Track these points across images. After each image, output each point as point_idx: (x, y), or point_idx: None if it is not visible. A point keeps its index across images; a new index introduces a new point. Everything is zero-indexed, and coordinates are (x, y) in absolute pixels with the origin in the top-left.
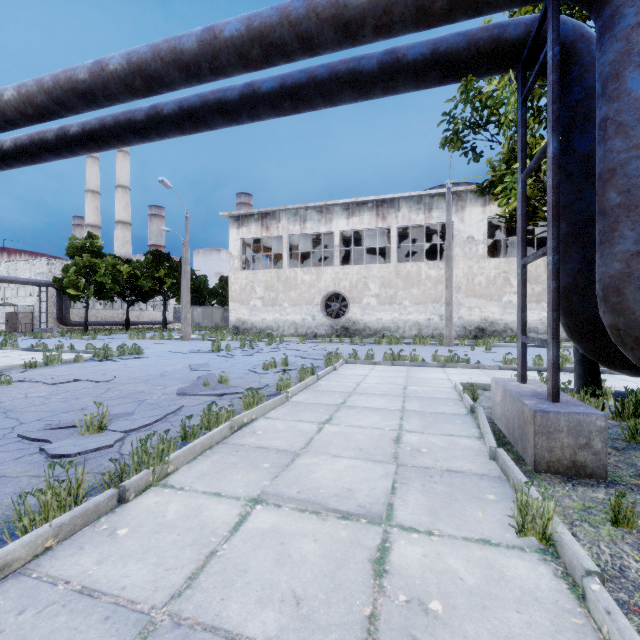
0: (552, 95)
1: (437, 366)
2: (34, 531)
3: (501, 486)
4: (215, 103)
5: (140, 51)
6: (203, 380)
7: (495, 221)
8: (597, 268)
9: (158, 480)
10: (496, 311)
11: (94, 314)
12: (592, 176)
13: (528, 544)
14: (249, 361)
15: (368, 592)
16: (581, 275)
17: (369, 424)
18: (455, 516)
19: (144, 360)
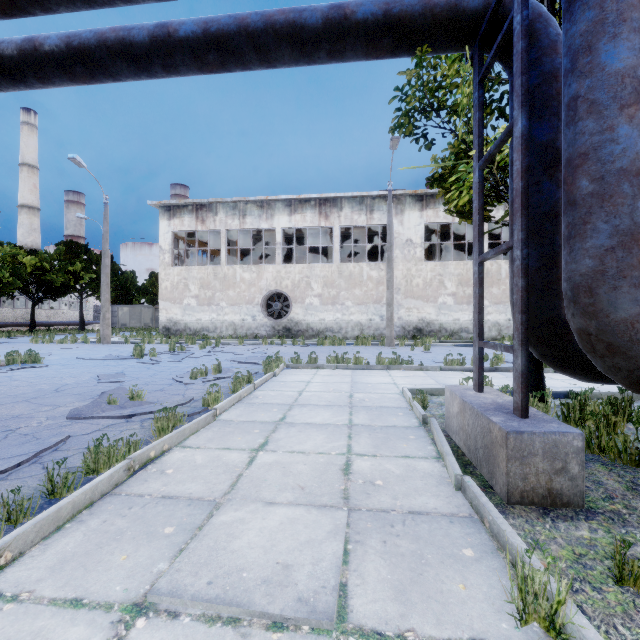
0: (521, 65)
1: (381, 369)
2: None
3: (476, 532)
4: (117, 43)
5: None
6: (107, 397)
7: (431, 226)
8: (565, 265)
9: None
10: (432, 312)
11: None
12: (550, 168)
13: (533, 639)
14: (176, 368)
15: None
16: (539, 274)
17: (312, 448)
18: (431, 597)
19: (40, 370)
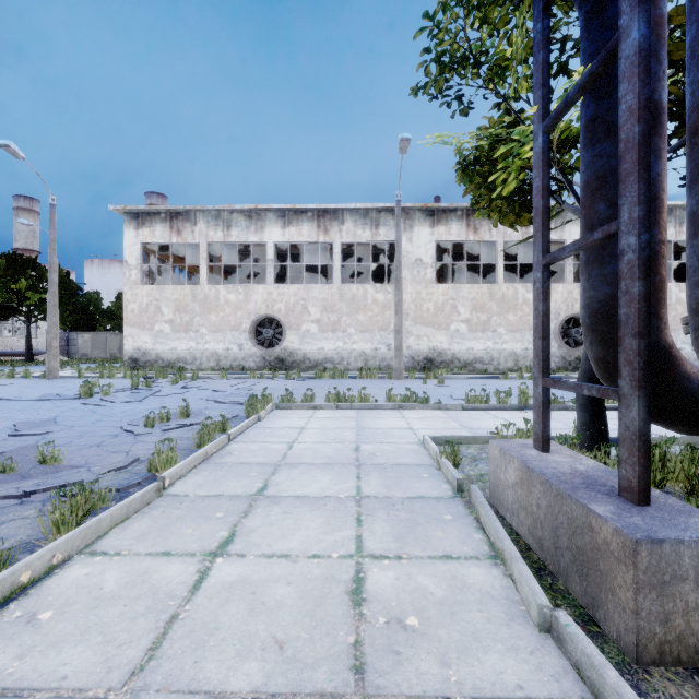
0: None
1: (392, 408)
2: None
3: None
4: None
5: None
6: None
7: (442, 245)
8: (698, 262)
9: None
10: (444, 340)
11: None
12: None
13: None
14: (132, 411)
15: None
16: None
17: (303, 545)
18: None
19: None
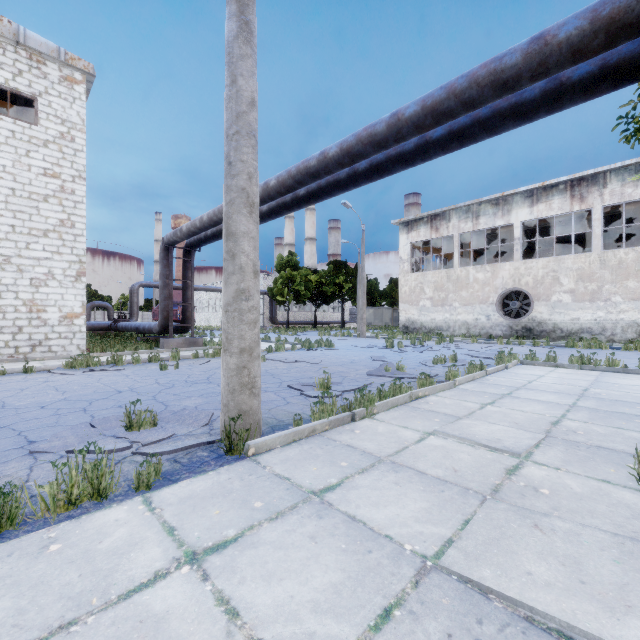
0: None
1: None
2: (321, 420)
3: None
4: (396, 156)
5: (348, 141)
6: (385, 366)
7: None
8: None
9: (369, 414)
10: None
11: (292, 315)
12: None
13: None
14: (420, 356)
15: (499, 477)
16: None
17: (530, 410)
18: (586, 467)
19: (335, 351)
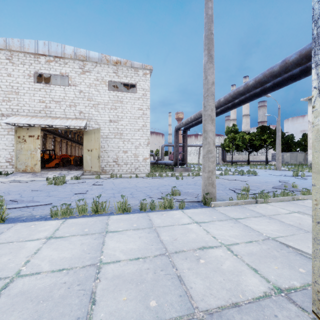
0: None
1: None
2: (241, 200)
3: None
4: (288, 77)
5: (259, 77)
6: (284, 184)
7: None
8: None
9: (265, 202)
10: None
11: (234, 157)
12: None
13: None
14: None
15: None
16: None
17: None
18: None
19: (257, 176)
